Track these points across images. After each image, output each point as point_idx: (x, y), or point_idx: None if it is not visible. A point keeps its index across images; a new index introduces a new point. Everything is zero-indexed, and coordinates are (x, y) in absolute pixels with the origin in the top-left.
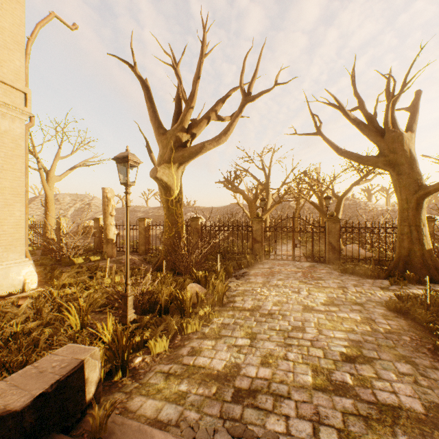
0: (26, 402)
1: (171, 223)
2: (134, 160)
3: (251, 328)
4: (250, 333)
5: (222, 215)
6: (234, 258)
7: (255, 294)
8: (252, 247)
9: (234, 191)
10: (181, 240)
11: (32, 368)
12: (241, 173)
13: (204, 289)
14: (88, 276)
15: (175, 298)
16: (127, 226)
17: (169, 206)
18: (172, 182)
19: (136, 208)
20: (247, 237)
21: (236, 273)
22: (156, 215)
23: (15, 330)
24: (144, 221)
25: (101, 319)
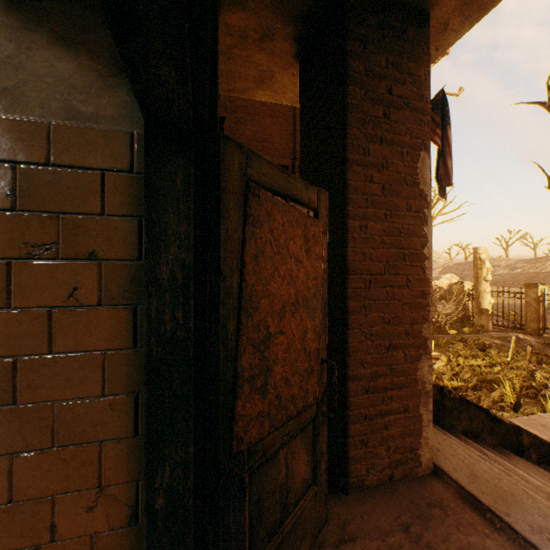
0: (549, 440)
1: None
2: None
3: None
4: None
5: None
6: None
7: None
8: None
9: None
10: None
11: (529, 418)
12: None
13: None
14: (478, 351)
15: None
16: None
17: None
18: None
19: (491, 261)
20: None
21: None
22: (530, 272)
23: (456, 385)
24: (534, 288)
25: (527, 403)
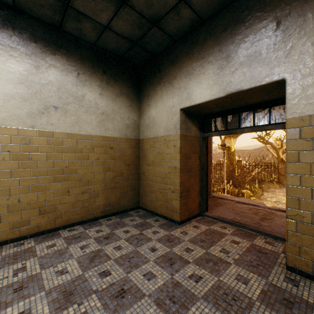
0: None
1: (230, 164)
2: (227, 145)
3: (273, 205)
4: (273, 205)
5: (253, 155)
6: (265, 183)
7: (277, 198)
8: (278, 178)
9: (264, 143)
10: (235, 172)
11: None
12: (270, 131)
13: (251, 192)
14: None
15: (241, 192)
16: (224, 166)
17: (229, 156)
18: (231, 145)
19: None
20: (274, 172)
21: (267, 190)
22: None
23: None
24: None
25: None
